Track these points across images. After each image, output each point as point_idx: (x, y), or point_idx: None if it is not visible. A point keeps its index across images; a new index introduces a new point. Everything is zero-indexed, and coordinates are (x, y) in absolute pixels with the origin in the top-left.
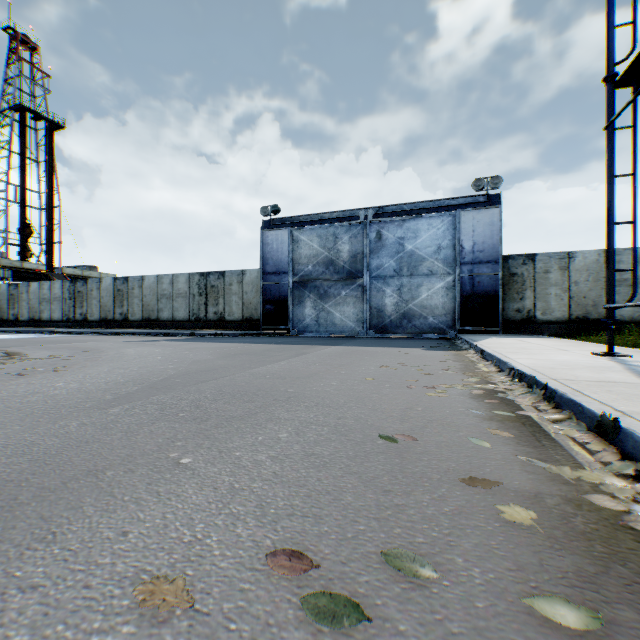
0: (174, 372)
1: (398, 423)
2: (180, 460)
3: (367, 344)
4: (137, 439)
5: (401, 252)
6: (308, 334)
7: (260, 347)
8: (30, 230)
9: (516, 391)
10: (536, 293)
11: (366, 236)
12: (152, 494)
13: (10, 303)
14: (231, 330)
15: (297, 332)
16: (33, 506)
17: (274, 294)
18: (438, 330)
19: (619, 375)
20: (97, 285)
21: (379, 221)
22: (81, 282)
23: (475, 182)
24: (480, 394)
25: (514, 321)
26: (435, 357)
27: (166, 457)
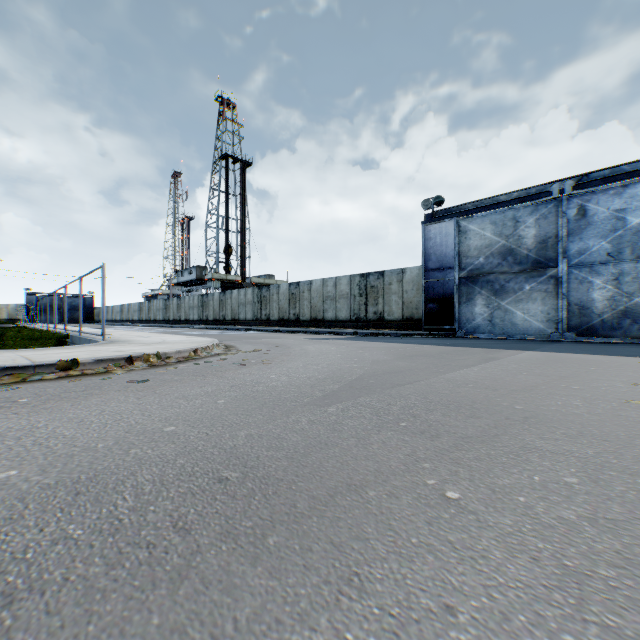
0: (362, 372)
1: None
2: (445, 492)
3: (573, 350)
4: (374, 450)
5: (619, 229)
6: (478, 336)
7: (432, 349)
8: (230, 250)
9: None
10: None
11: (560, 215)
12: (443, 543)
13: (220, 307)
14: (390, 330)
15: (464, 333)
16: (315, 521)
17: (437, 292)
18: None
19: None
20: (276, 290)
21: (581, 193)
22: (265, 288)
23: None
24: None
25: None
26: None
27: (423, 483)
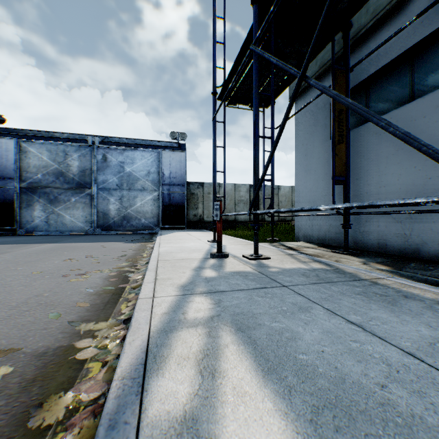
0: None
1: (5, 311)
2: None
3: (84, 240)
4: None
5: (122, 172)
6: (38, 233)
7: None
8: None
9: (141, 269)
10: (204, 205)
11: (94, 157)
12: None
13: None
14: None
15: (26, 232)
16: None
17: None
18: (148, 228)
19: (198, 254)
20: None
21: (105, 147)
22: None
23: (172, 133)
24: (115, 275)
25: (193, 221)
26: (124, 248)
27: None
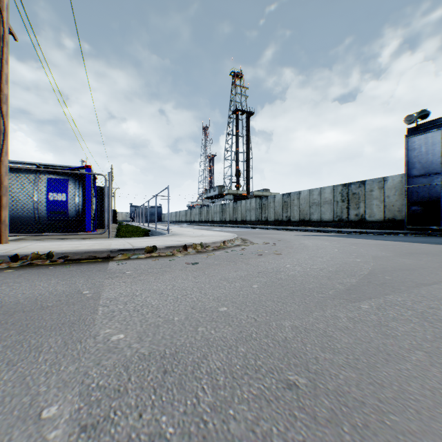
0: (369, 267)
1: None
2: None
3: None
4: None
5: None
6: None
7: (428, 247)
8: (239, 173)
9: None
10: None
11: None
12: None
13: (233, 212)
14: (371, 229)
15: None
16: None
17: (421, 195)
18: None
19: None
20: (272, 199)
21: None
22: (264, 198)
23: None
24: None
25: None
26: None
27: None
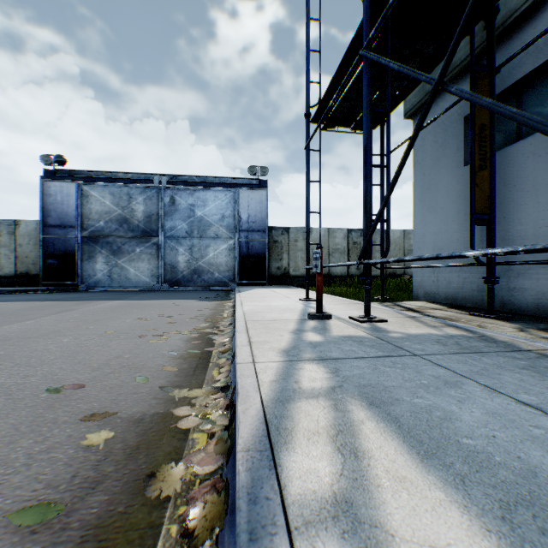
0: None
1: (88, 373)
2: None
3: (152, 297)
4: None
5: (192, 217)
6: (100, 289)
7: (22, 305)
8: None
9: (225, 331)
10: (290, 256)
11: (161, 199)
12: None
13: None
14: None
15: (87, 287)
16: None
17: (59, 248)
18: (223, 283)
19: (291, 314)
20: None
21: (173, 188)
22: None
23: (250, 168)
24: (197, 337)
25: (276, 276)
26: (199, 307)
27: None
